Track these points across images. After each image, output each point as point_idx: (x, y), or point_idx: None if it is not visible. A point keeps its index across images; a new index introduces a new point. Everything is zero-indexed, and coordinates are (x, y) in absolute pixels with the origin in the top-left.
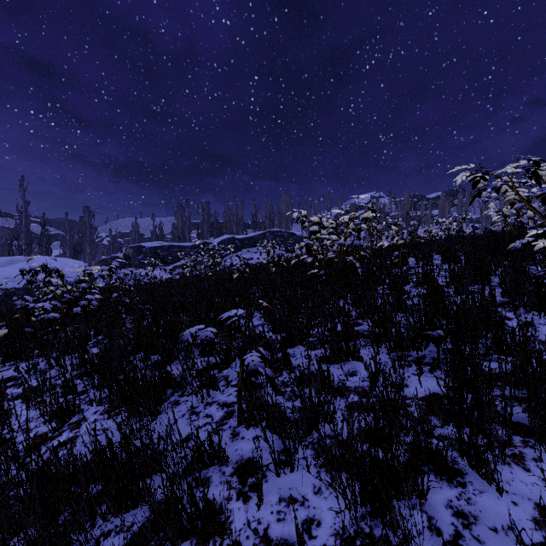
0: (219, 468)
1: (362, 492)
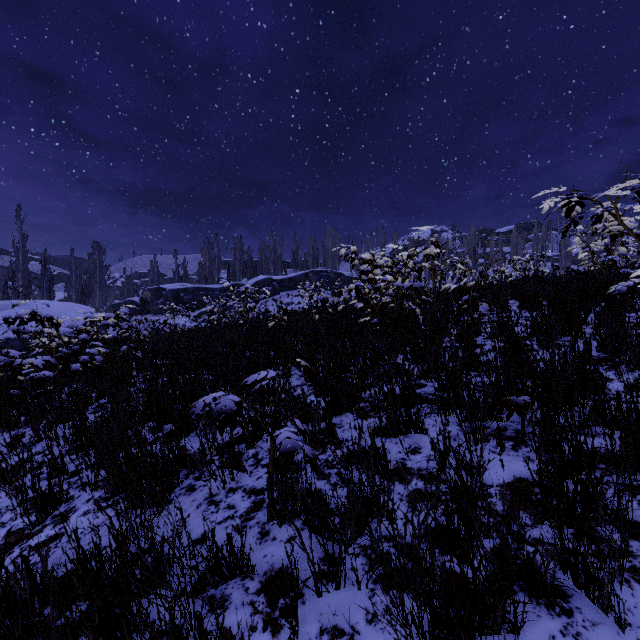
0: (242, 583)
1: (432, 626)
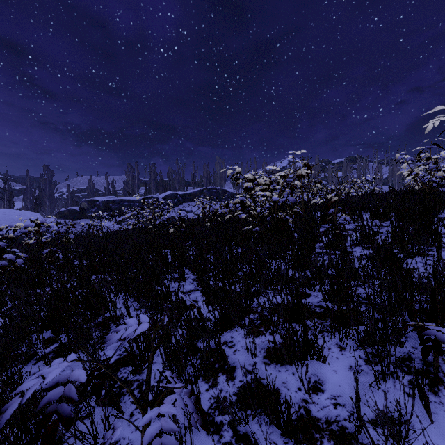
0: None
1: None
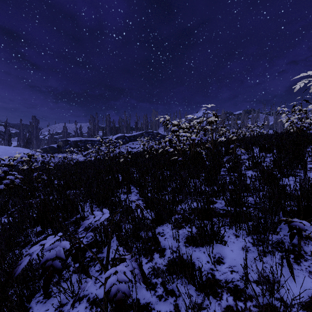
0: None
1: None
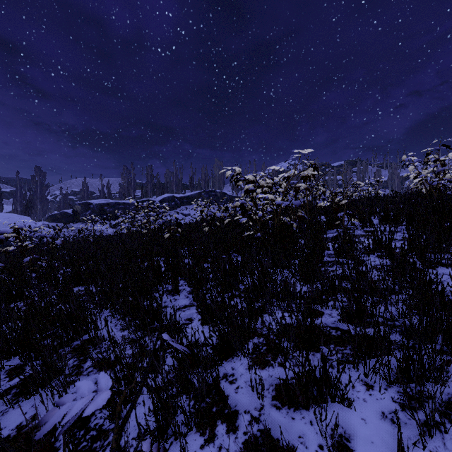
0: None
1: None
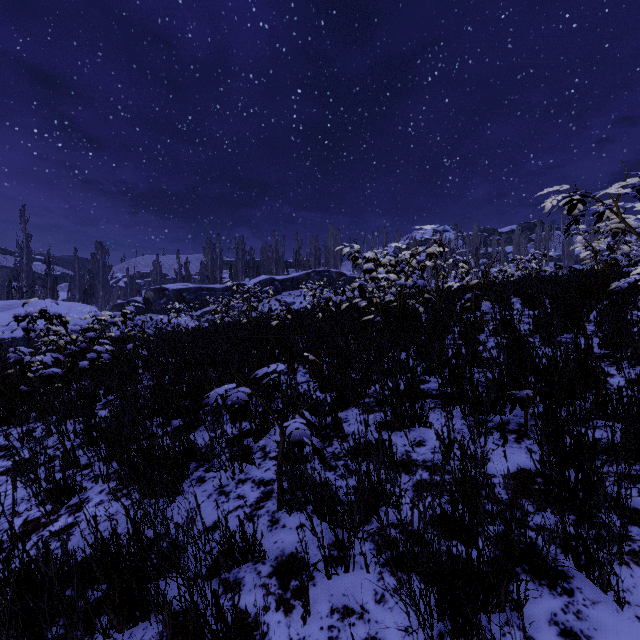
0: (254, 567)
1: (439, 604)
